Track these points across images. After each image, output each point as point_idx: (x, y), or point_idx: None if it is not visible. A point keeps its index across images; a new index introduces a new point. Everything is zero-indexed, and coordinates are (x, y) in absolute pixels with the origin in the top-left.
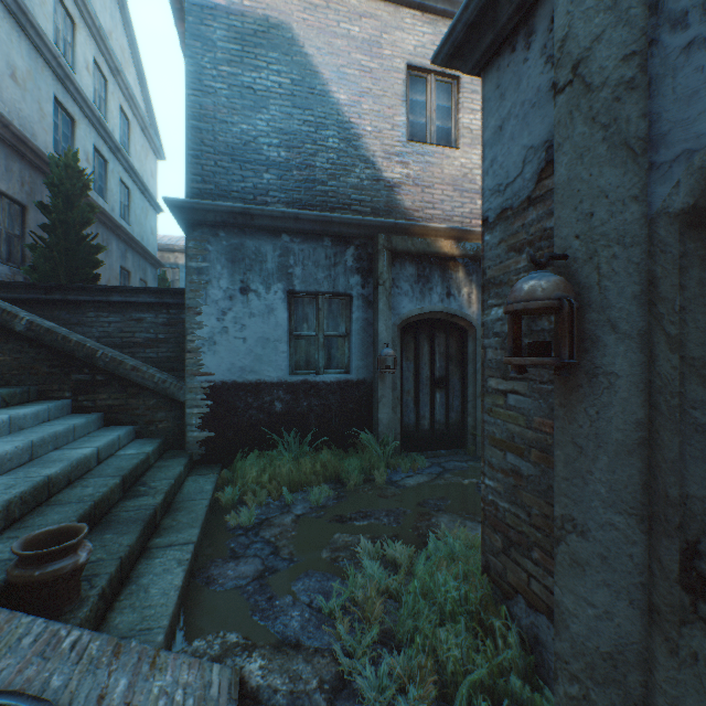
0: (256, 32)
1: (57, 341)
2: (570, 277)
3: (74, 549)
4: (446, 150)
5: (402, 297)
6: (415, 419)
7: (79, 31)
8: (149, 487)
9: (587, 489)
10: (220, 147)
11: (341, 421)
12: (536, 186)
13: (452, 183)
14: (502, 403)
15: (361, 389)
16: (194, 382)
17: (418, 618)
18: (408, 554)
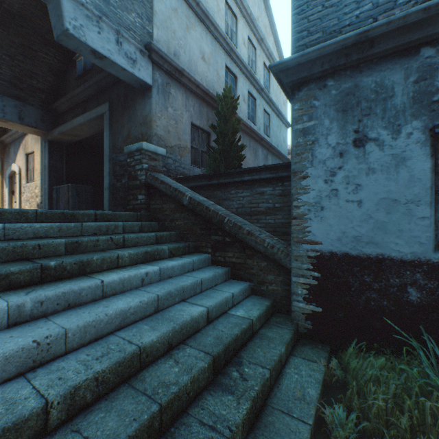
0: None
1: (203, 210)
2: None
3: None
4: None
5: None
6: None
7: (239, 22)
8: (240, 373)
9: None
10: None
11: None
12: None
13: None
14: None
15: None
16: (299, 249)
17: None
18: None
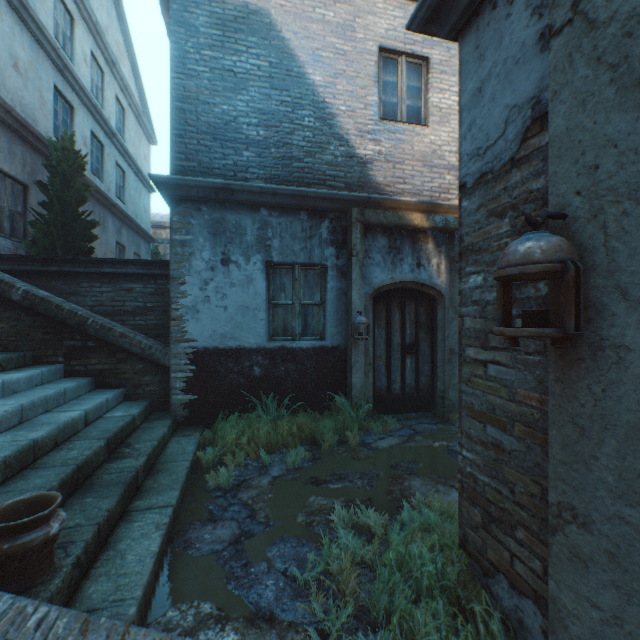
0: (236, 18)
1: (51, 309)
2: (570, 238)
3: (46, 520)
4: (416, 128)
5: (374, 267)
6: (386, 383)
7: (78, 26)
8: (133, 448)
9: (590, 476)
10: (202, 126)
11: (316, 385)
12: (520, 147)
13: (422, 159)
14: (481, 373)
15: (335, 355)
16: (178, 348)
17: (394, 592)
18: (382, 520)
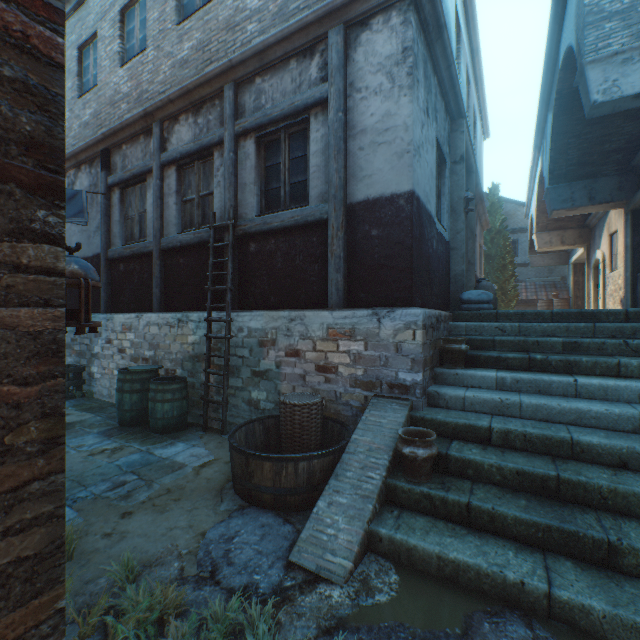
0: None
1: None
2: None
3: (407, 443)
4: None
5: None
6: None
7: None
8: None
9: None
10: None
11: None
12: None
13: None
14: None
15: None
16: None
17: None
18: None
